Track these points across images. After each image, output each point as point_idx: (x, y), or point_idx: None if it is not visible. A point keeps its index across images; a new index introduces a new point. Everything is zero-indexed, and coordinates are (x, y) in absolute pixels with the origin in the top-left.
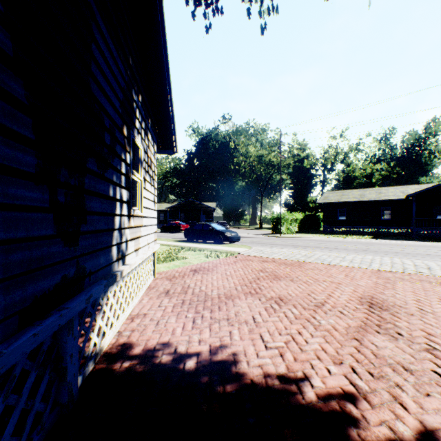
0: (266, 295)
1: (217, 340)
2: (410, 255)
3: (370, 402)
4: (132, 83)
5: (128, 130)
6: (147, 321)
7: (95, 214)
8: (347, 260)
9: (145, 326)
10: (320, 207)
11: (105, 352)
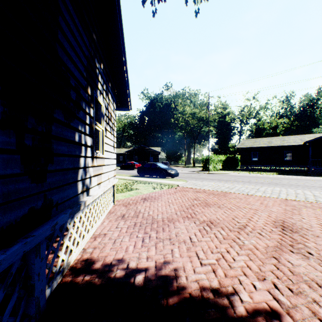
0: (199, 219)
1: (161, 257)
2: (309, 187)
3: (293, 318)
4: (95, 53)
5: (92, 90)
6: (106, 240)
7: (62, 156)
8: (261, 191)
9: (105, 244)
10: (238, 151)
11: (71, 266)
